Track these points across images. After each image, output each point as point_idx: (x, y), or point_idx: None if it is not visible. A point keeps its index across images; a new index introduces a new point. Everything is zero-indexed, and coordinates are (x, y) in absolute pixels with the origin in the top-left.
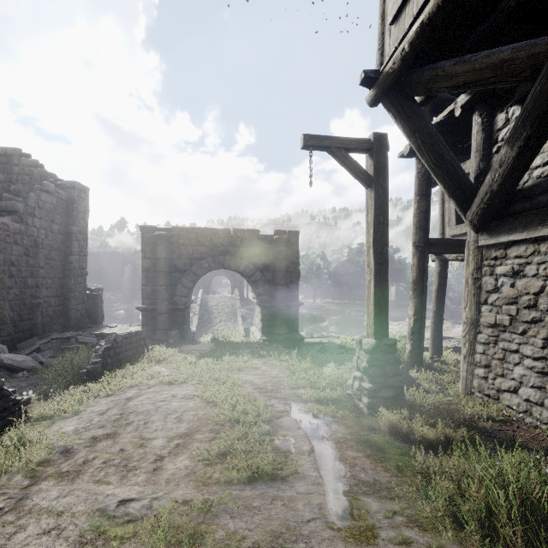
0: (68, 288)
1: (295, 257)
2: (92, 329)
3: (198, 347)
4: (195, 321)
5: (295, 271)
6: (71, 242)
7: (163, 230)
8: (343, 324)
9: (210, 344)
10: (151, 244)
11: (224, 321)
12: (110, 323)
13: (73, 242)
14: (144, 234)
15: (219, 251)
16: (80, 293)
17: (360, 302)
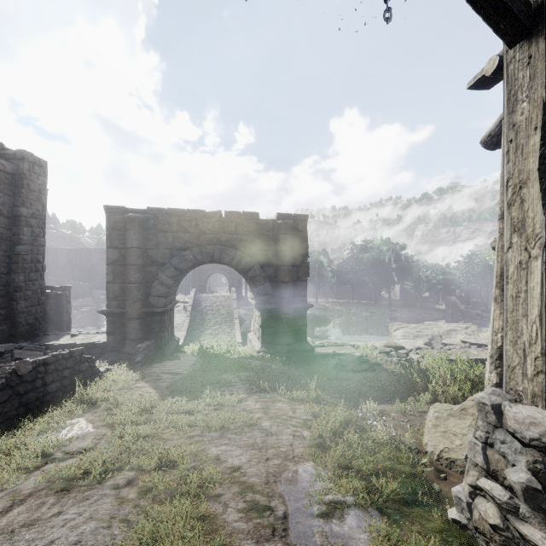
0: (15, 287)
1: (303, 247)
2: (47, 337)
3: (175, 365)
4: (186, 324)
5: (303, 265)
6: (19, 228)
7: (135, 212)
8: (349, 325)
9: (194, 359)
10: (119, 229)
11: (219, 324)
12: (96, 324)
13: (22, 228)
14: (110, 216)
15: (207, 239)
16: (33, 292)
17: (364, 302)
